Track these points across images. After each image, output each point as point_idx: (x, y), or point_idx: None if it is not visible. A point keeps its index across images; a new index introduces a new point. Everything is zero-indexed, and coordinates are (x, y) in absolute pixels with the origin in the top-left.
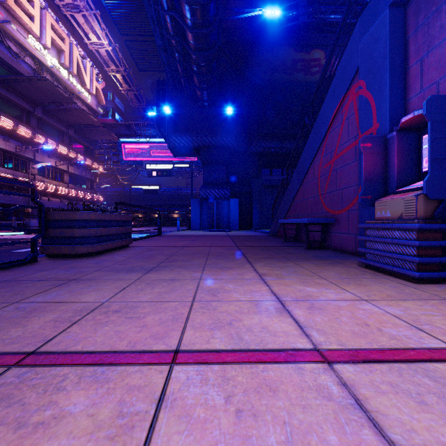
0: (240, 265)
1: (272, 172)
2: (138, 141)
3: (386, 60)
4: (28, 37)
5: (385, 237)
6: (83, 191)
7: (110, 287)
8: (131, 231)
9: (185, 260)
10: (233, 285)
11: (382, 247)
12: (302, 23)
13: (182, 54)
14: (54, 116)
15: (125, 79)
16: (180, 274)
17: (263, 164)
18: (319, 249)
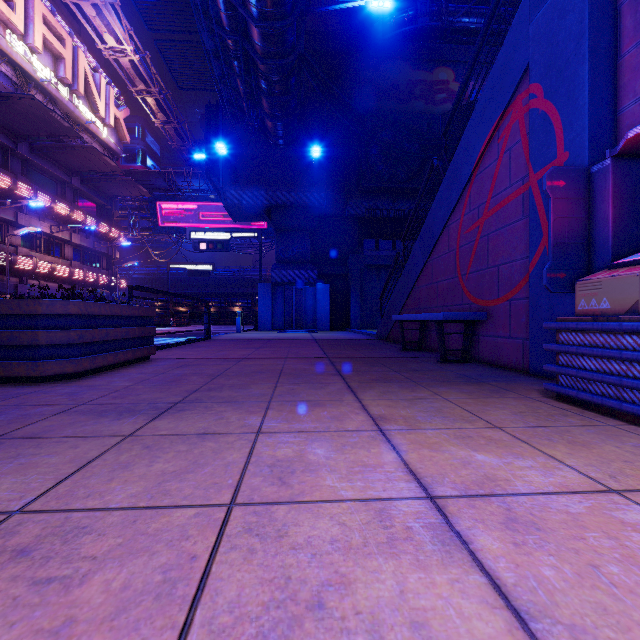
0: (336, 396)
1: (378, 245)
2: (180, 199)
3: (583, 43)
4: (6, 34)
5: (600, 346)
6: (94, 273)
7: (59, 459)
8: (153, 333)
9: (237, 386)
10: (323, 448)
11: (595, 365)
12: (423, 27)
13: (243, 62)
14: (47, 156)
15: (161, 105)
16: (220, 421)
17: (366, 234)
18: (461, 362)
